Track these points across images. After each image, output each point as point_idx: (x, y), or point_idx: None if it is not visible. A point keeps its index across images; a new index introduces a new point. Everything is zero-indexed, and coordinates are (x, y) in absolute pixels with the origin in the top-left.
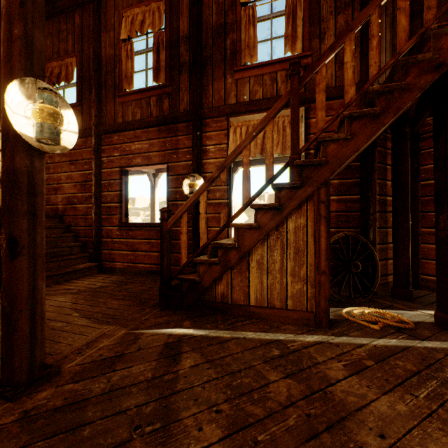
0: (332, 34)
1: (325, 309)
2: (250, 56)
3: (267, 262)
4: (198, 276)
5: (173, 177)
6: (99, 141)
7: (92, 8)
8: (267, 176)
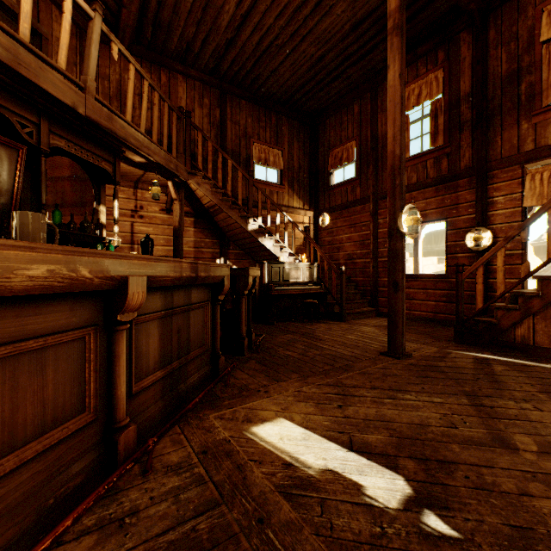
0: None
1: None
2: None
3: None
4: (495, 319)
5: (452, 231)
6: (376, 206)
7: (369, 96)
8: None
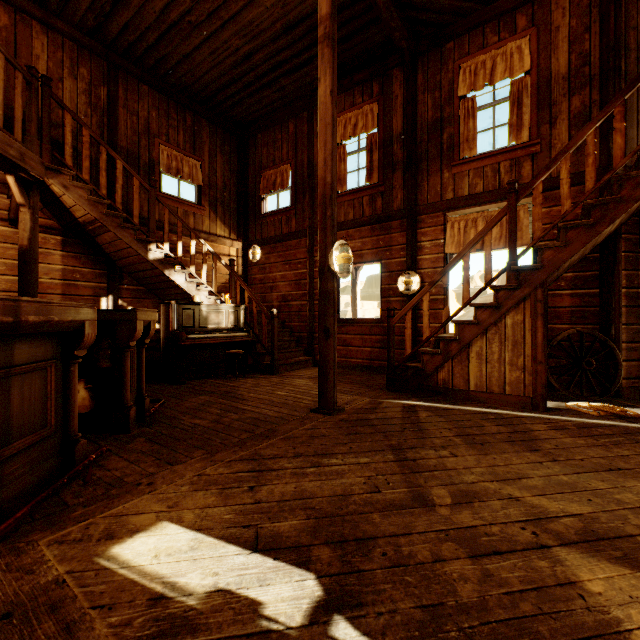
0: (565, 118)
1: (541, 394)
2: (470, 149)
3: (486, 353)
4: (421, 364)
5: (386, 274)
6: (313, 242)
7: (305, 116)
8: (485, 279)
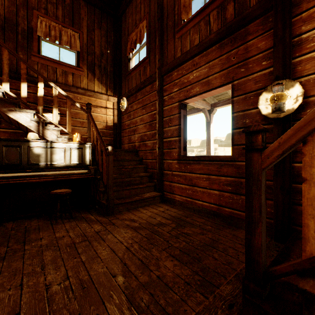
0: None
1: None
2: None
3: None
4: None
5: (239, 97)
6: (161, 82)
7: None
8: None
